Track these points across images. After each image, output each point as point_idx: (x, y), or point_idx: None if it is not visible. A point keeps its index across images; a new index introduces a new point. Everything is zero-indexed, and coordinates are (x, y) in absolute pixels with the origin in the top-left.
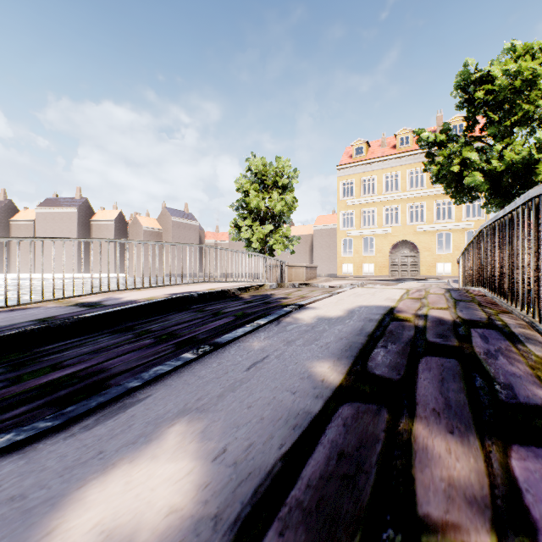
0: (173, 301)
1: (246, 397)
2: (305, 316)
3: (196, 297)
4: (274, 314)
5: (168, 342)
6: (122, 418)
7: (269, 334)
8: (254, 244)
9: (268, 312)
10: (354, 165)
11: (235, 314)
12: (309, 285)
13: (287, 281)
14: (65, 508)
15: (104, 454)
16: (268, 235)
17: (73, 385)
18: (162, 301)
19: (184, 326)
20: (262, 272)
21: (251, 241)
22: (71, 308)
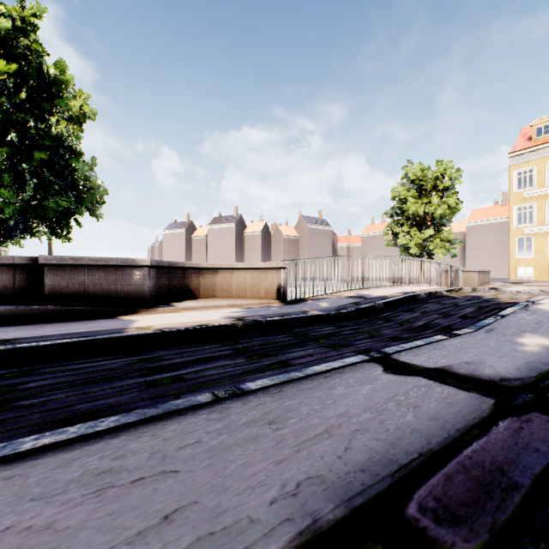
0: (412, 297)
1: (548, 330)
2: (543, 307)
3: (422, 295)
4: (518, 305)
5: (451, 316)
6: (496, 331)
7: (528, 314)
8: (412, 249)
9: (499, 306)
10: (535, 149)
11: (472, 306)
12: (497, 290)
13: (461, 286)
14: (517, 341)
15: (507, 336)
16: (425, 240)
17: (435, 327)
18: (407, 297)
19: (446, 310)
20: (439, 277)
21: (408, 247)
22: (353, 299)
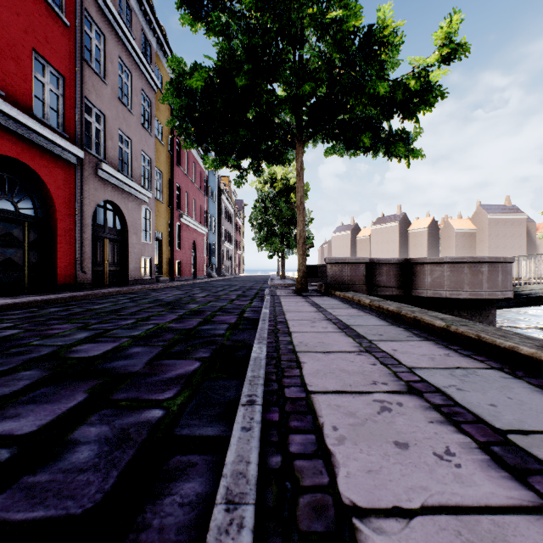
0: None
1: None
2: None
3: None
4: None
5: None
6: None
7: None
8: None
9: None
10: None
11: None
12: None
13: None
14: None
15: None
16: None
17: None
18: None
19: None
20: None
21: None
22: None
